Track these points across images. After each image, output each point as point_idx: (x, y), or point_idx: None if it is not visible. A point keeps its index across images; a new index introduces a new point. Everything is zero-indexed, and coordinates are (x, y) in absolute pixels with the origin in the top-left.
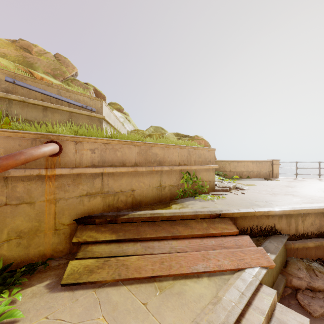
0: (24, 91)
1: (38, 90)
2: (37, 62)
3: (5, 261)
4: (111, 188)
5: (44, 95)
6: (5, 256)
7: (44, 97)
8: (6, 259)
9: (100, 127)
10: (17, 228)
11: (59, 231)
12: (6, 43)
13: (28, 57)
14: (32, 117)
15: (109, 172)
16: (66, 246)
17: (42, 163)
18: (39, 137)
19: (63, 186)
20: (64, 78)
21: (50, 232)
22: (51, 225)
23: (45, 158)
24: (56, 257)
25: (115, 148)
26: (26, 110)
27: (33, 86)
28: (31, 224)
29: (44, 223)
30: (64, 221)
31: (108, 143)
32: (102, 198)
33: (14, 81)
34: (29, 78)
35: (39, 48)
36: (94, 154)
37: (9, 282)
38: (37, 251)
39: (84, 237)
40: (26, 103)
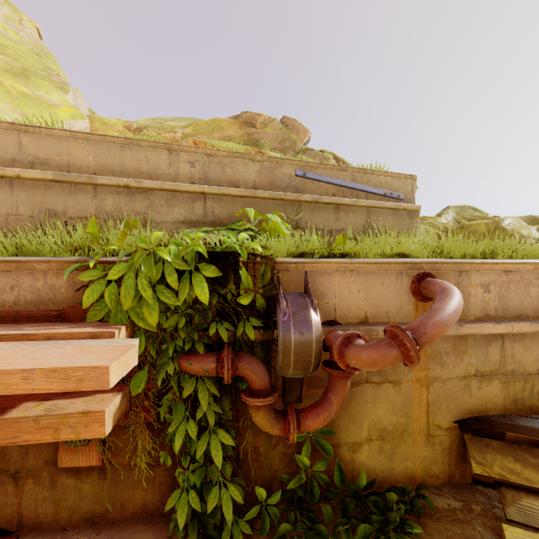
0: (313, 187)
1: (329, 180)
2: (262, 137)
3: (365, 474)
4: (517, 364)
5: (336, 186)
6: (365, 466)
7: (336, 189)
8: (366, 471)
9: (410, 227)
10: (378, 422)
11: (433, 437)
12: (230, 123)
13: (252, 134)
14: (322, 223)
15: (521, 332)
16: (443, 469)
17: (410, 313)
18: (406, 269)
19: (439, 356)
20: (295, 151)
21: (421, 437)
22: (421, 425)
23: (413, 305)
24: (429, 485)
25: (526, 279)
26: (316, 213)
27: (323, 175)
28: (395, 419)
29: (412, 420)
30: (439, 421)
31: (513, 269)
32: (502, 384)
33: (305, 173)
34: (319, 165)
35: (264, 117)
36: (487, 294)
37: (393, 522)
38: (403, 468)
39: (495, 467)
40: (316, 203)
